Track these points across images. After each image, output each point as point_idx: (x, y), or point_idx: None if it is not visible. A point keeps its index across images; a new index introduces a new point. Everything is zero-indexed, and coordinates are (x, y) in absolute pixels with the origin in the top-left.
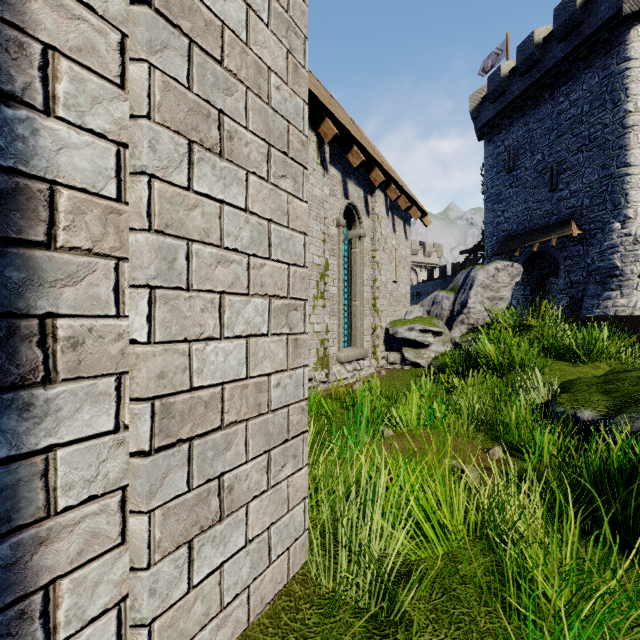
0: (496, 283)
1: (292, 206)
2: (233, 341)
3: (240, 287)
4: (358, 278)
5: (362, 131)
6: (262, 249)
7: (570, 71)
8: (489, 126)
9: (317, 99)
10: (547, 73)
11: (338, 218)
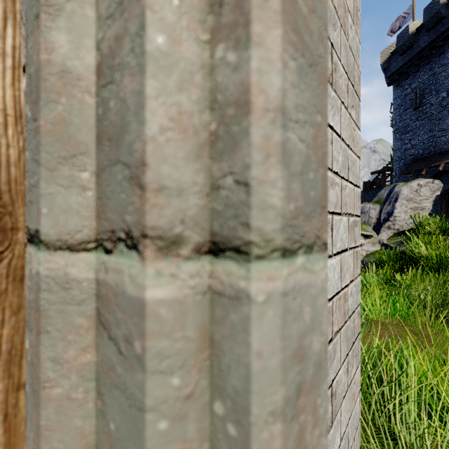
0: (418, 196)
1: (355, 133)
2: (336, 257)
3: (338, 207)
4: None
5: None
6: (345, 172)
7: None
8: (397, 74)
9: None
10: None
11: None
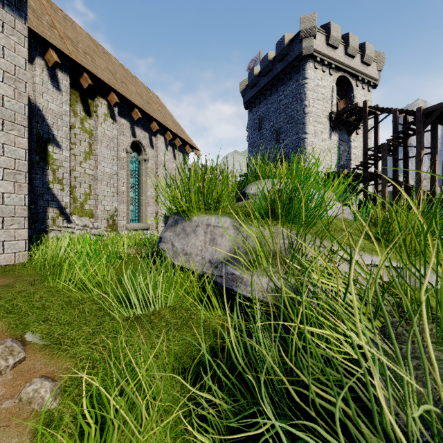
0: None
1: (18, 140)
2: None
3: None
4: (144, 183)
5: (158, 97)
6: None
7: (284, 79)
8: (250, 102)
9: (103, 82)
10: (274, 78)
11: (126, 148)
